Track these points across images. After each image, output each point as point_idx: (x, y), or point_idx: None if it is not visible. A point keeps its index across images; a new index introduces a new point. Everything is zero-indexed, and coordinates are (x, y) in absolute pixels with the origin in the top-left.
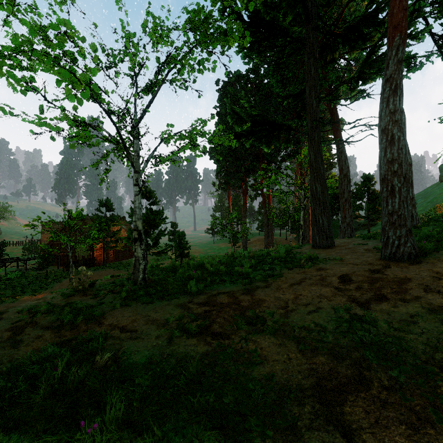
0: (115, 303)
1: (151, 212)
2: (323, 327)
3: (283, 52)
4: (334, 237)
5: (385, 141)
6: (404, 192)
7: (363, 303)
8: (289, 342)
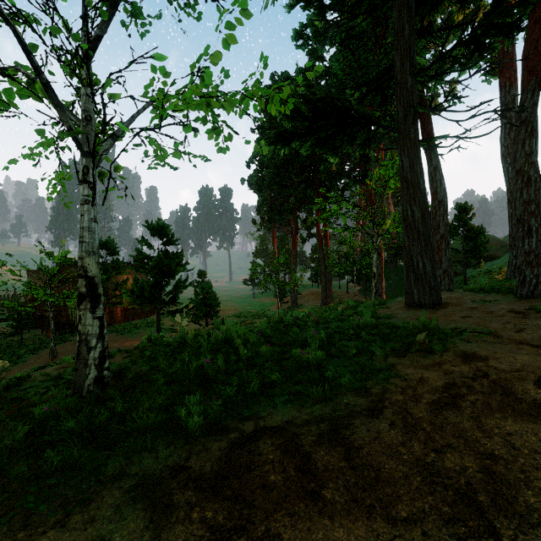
0: None
1: (167, 255)
2: None
3: (359, 6)
4: None
5: None
6: None
7: None
8: None
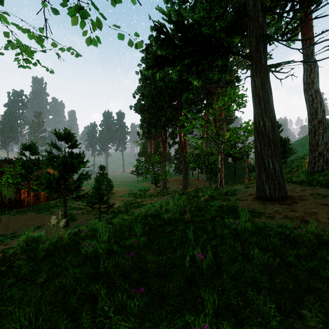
0: None
1: (72, 155)
2: None
3: None
4: (237, 177)
5: None
6: None
7: None
8: None
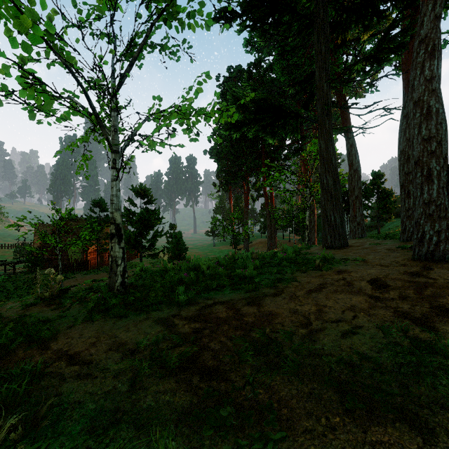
0: (76, 317)
1: (147, 211)
2: (374, 362)
3: (290, 30)
4: None
5: (419, 115)
6: (444, 176)
7: (420, 320)
8: (325, 391)
